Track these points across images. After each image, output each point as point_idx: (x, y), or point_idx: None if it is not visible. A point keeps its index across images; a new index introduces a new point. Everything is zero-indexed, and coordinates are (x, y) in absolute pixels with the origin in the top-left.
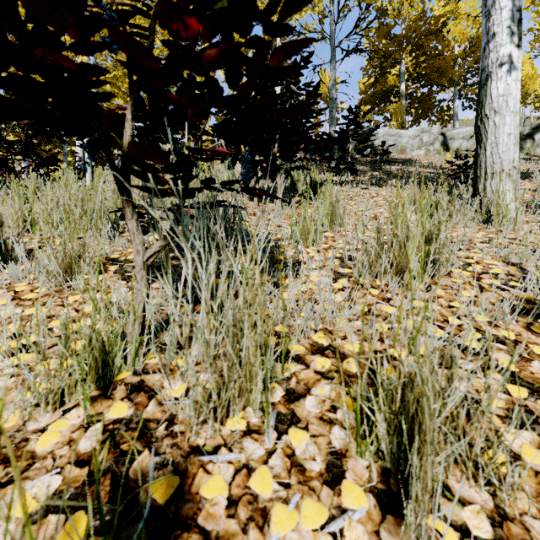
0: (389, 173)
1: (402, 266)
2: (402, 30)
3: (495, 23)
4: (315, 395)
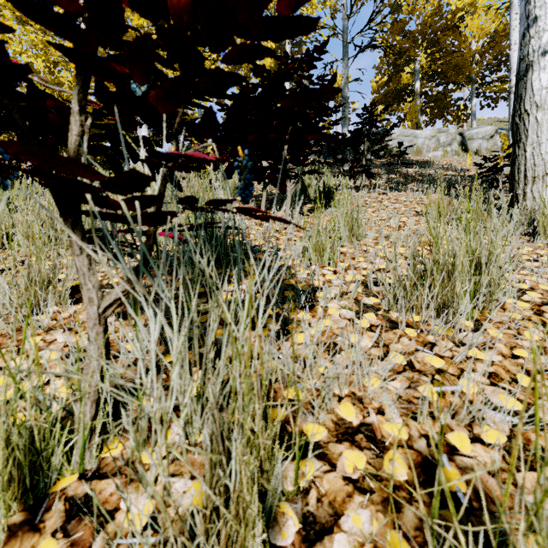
0: (406, 176)
1: (446, 298)
2: (416, 26)
3: (537, 5)
4: (348, 532)
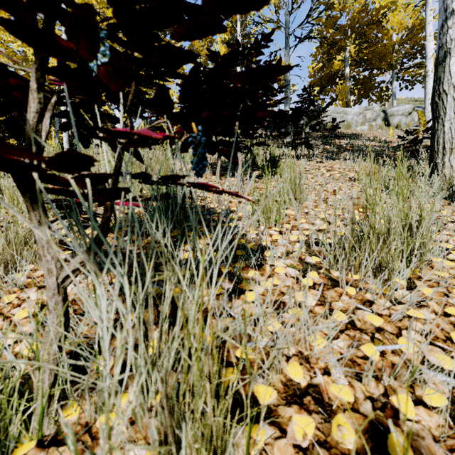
0: (339, 146)
1: (382, 259)
2: (346, 21)
3: None
4: None
